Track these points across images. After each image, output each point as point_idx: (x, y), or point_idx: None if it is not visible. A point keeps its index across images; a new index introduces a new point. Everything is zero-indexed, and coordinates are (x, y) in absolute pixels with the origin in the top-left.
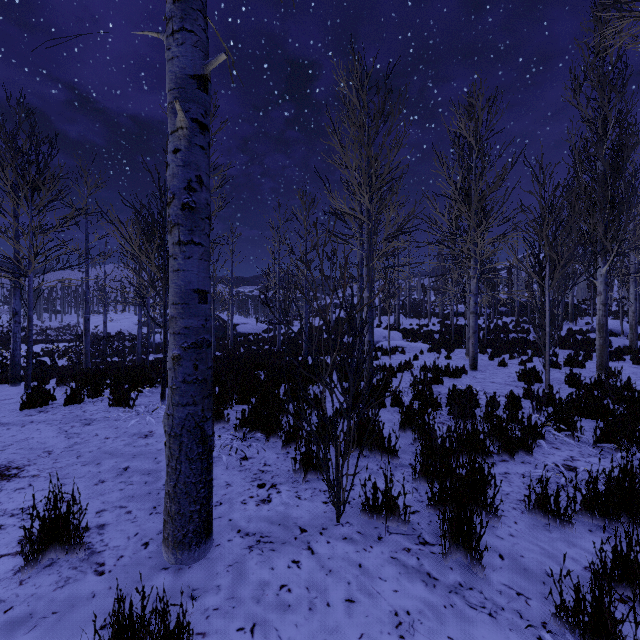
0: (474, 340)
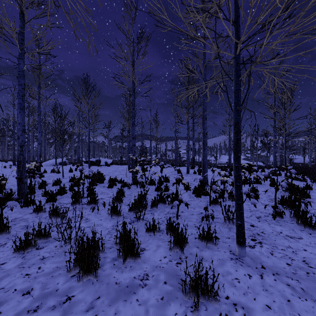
0: None
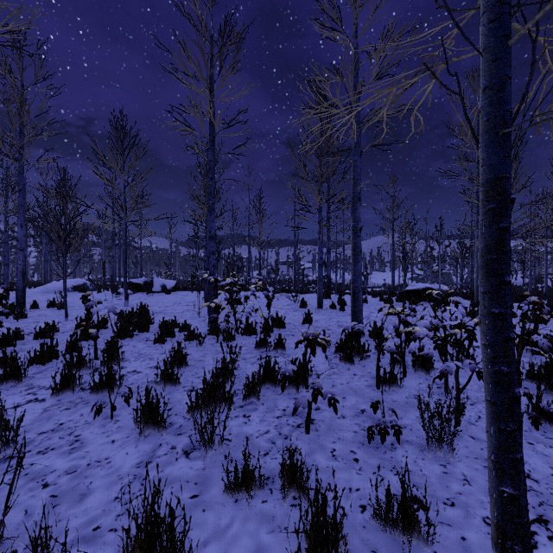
0: None
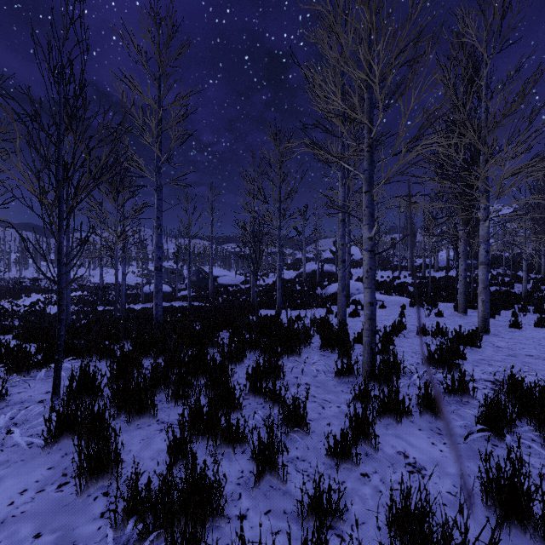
0: (485, 297)
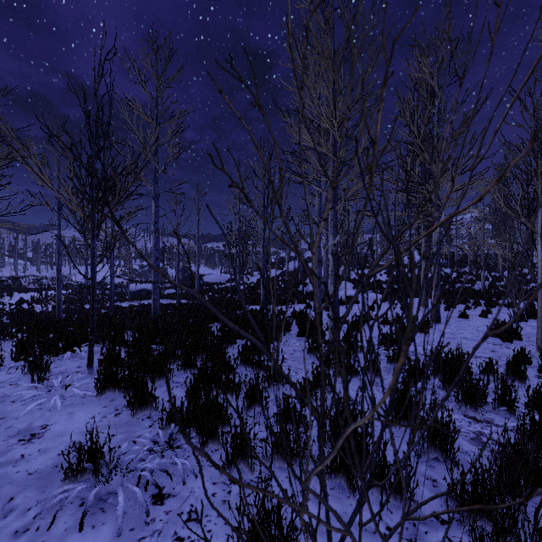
0: (437, 292)
